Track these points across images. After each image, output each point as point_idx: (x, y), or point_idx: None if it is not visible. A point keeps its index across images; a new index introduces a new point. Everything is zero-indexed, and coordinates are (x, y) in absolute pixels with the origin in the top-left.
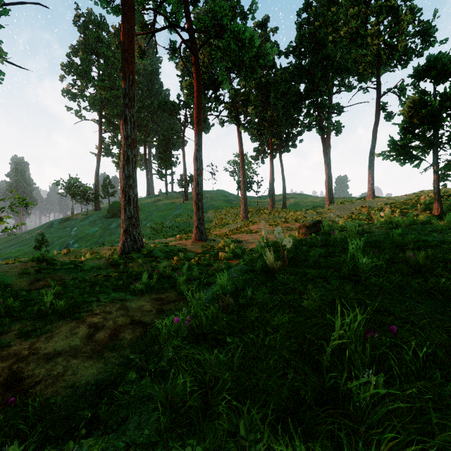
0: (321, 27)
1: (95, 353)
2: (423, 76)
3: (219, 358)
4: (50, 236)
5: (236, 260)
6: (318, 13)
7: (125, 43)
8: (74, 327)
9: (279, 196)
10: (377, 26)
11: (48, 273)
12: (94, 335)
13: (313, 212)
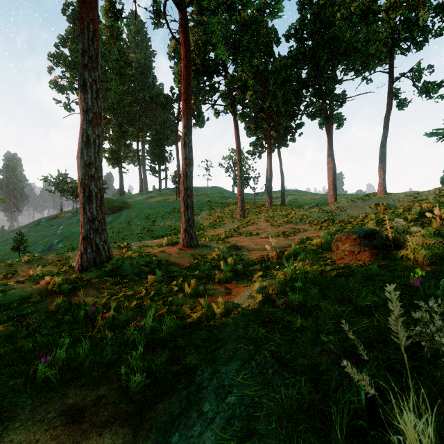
0: (326, 6)
1: None
2: None
3: None
4: (35, 235)
5: (236, 283)
6: None
7: None
8: None
9: (276, 193)
10: None
11: None
12: None
13: (319, 210)
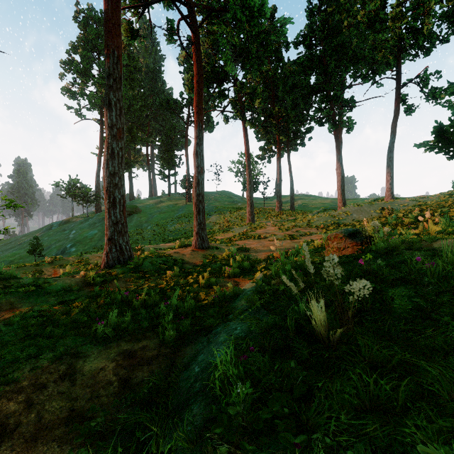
0: (334, 13)
1: None
2: None
3: None
4: (48, 239)
5: (244, 277)
6: None
7: (108, 11)
8: None
9: (286, 198)
10: (399, 7)
11: None
12: None
13: (326, 215)
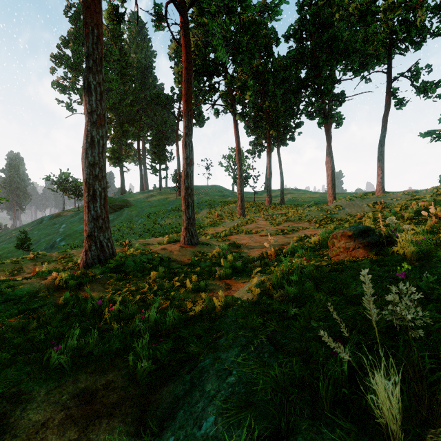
0: (325, 7)
1: None
2: None
3: None
4: (38, 233)
5: (236, 279)
6: None
7: None
8: None
9: (275, 192)
10: None
11: None
12: None
13: (318, 209)
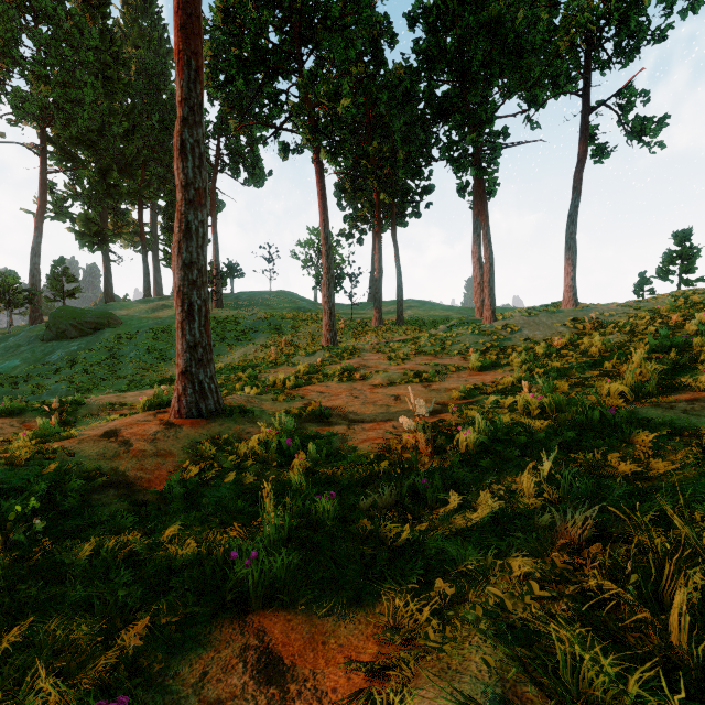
0: None
1: None
2: None
3: None
4: None
5: (314, 604)
6: None
7: None
8: None
9: (387, 305)
10: None
11: None
12: None
13: (474, 330)
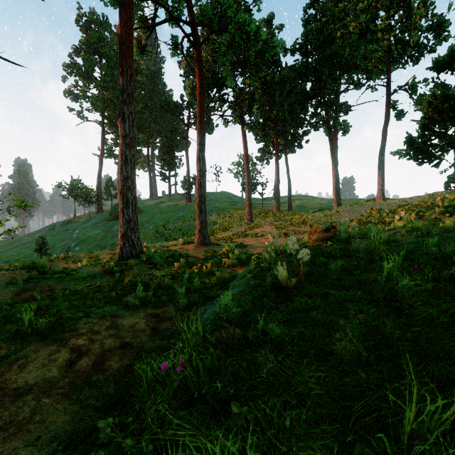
0: (329, 23)
1: (73, 389)
2: (443, 68)
3: (220, 452)
4: (51, 239)
5: (241, 267)
6: (325, 9)
7: (122, 35)
8: (54, 351)
9: (284, 198)
10: (388, 20)
11: (37, 283)
12: (75, 363)
13: (320, 214)
